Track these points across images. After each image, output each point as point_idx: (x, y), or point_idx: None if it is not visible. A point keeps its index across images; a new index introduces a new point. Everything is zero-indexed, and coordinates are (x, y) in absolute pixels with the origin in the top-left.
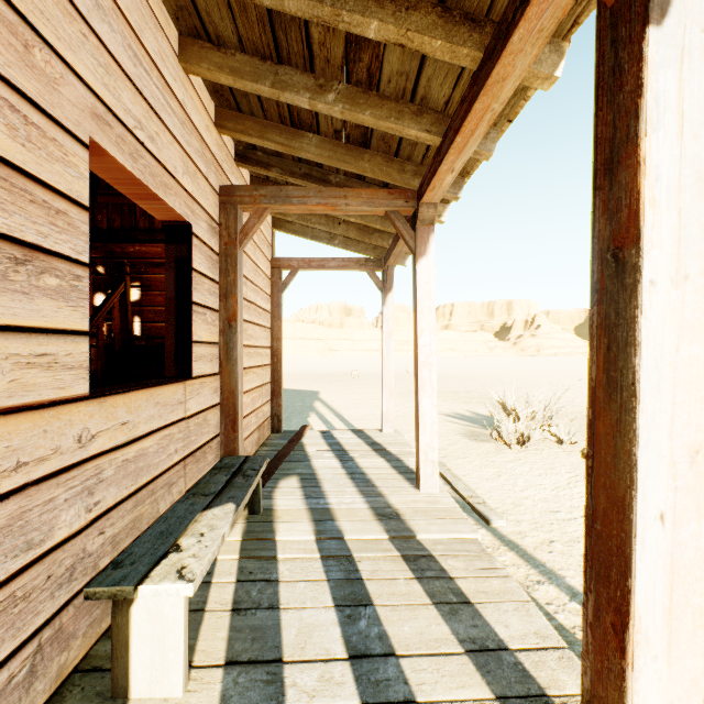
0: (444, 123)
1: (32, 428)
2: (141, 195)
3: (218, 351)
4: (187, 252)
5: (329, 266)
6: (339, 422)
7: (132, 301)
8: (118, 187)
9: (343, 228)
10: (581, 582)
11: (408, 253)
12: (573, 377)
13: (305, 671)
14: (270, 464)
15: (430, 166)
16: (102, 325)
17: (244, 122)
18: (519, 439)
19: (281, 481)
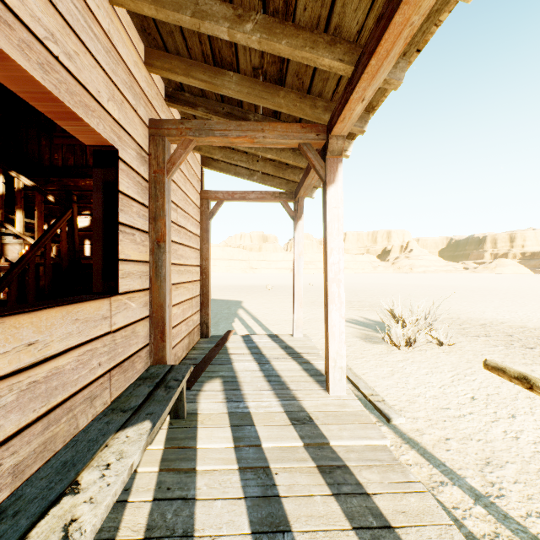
0: (356, 53)
1: None
2: (60, 114)
3: (148, 269)
4: (114, 175)
5: (249, 198)
6: (258, 327)
7: (83, 227)
8: (34, 103)
9: (261, 164)
10: (481, 483)
11: (316, 186)
12: (440, 290)
13: None
14: (197, 367)
15: (341, 98)
16: (50, 246)
17: (171, 61)
18: (407, 342)
19: (205, 384)
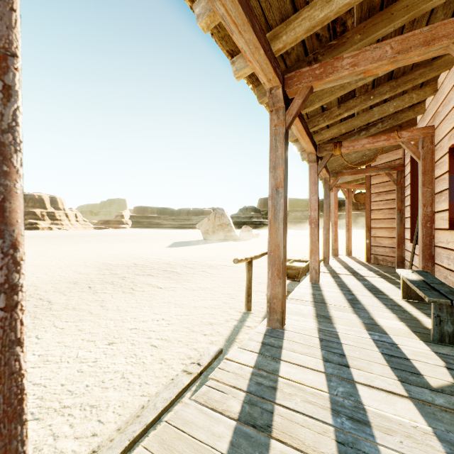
0: None
1: (441, 234)
2: None
3: None
4: None
5: None
6: None
7: None
8: None
9: None
10: (231, 322)
11: None
12: None
13: (368, 295)
14: None
15: None
16: None
17: None
18: None
19: (452, 379)
